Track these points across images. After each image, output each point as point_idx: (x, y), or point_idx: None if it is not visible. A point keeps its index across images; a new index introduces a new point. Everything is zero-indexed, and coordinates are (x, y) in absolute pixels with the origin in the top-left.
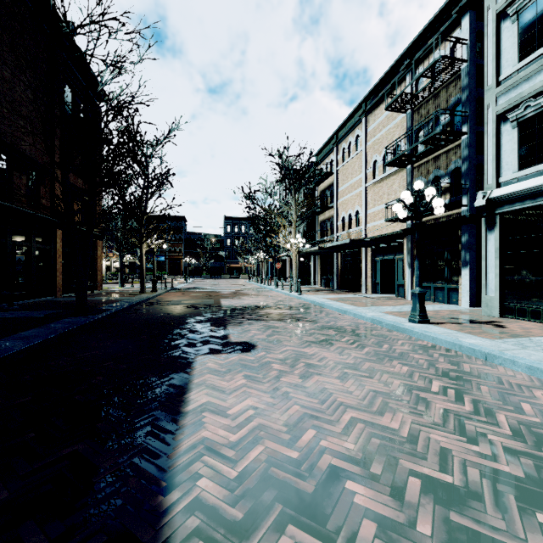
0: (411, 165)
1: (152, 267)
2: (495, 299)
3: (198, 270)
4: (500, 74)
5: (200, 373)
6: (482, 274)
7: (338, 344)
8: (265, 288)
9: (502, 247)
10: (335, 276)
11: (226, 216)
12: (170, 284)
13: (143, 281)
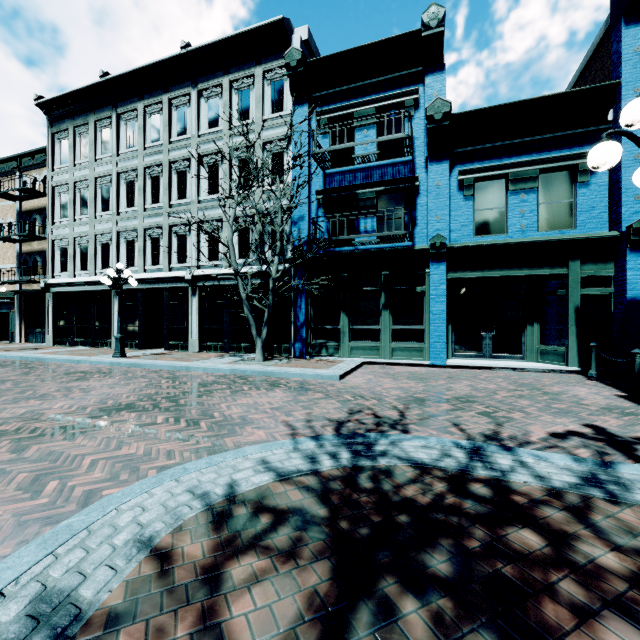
0: (19, 243)
1: None
2: (51, 337)
3: None
4: (55, 218)
5: None
6: (47, 324)
7: None
8: None
9: (56, 309)
10: None
11: None
12: None
13: None
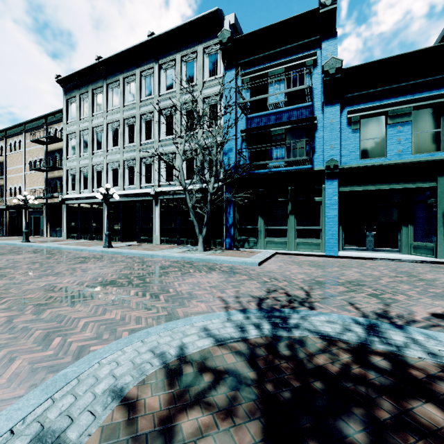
0: (46, 172)
1: None
2: (66, 233)
3: None
4: (68, 155)
5: None
6: (63, 225)
7: None
8: None
9: (68, 215)
10: (4, 226)
11: None
12: None
13: None
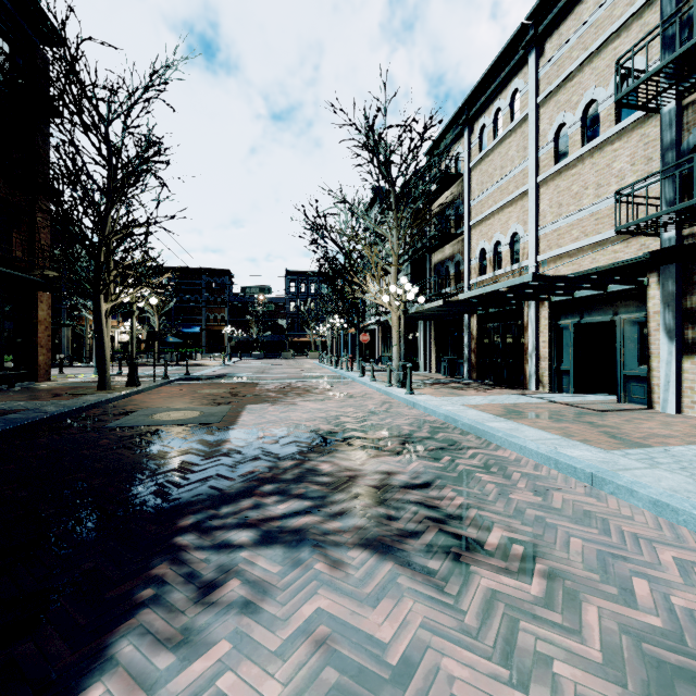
0: (676, 100)
1: (176, 342)
2: None
3: (249, 346)
4: None
5: None
6: None
7: None
8: (343, 375)
9: None
10: (465, 355)
11: (288, 270)
12: (193, 368)
13: (105, 366)
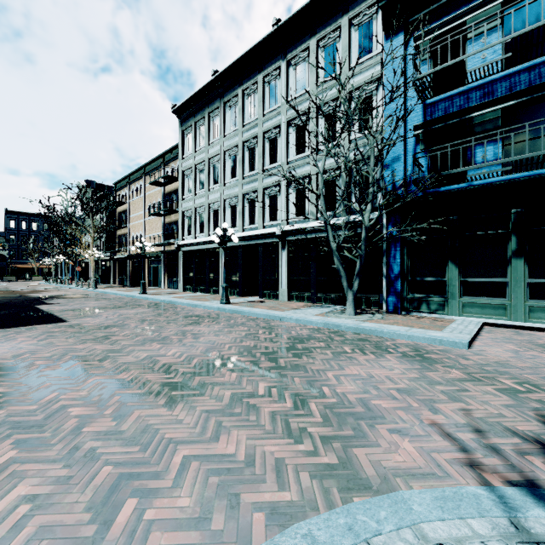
0: (164, 216)
1: None
2: (181, 285)
3: None
4: (184, 195)
5: (41, 307)
6: (179, 275)
7: (100, 301)
8: (66, 287)
9: (184, 264)
10: (128, 276)
11: (8, 210)
12: None
13: None
